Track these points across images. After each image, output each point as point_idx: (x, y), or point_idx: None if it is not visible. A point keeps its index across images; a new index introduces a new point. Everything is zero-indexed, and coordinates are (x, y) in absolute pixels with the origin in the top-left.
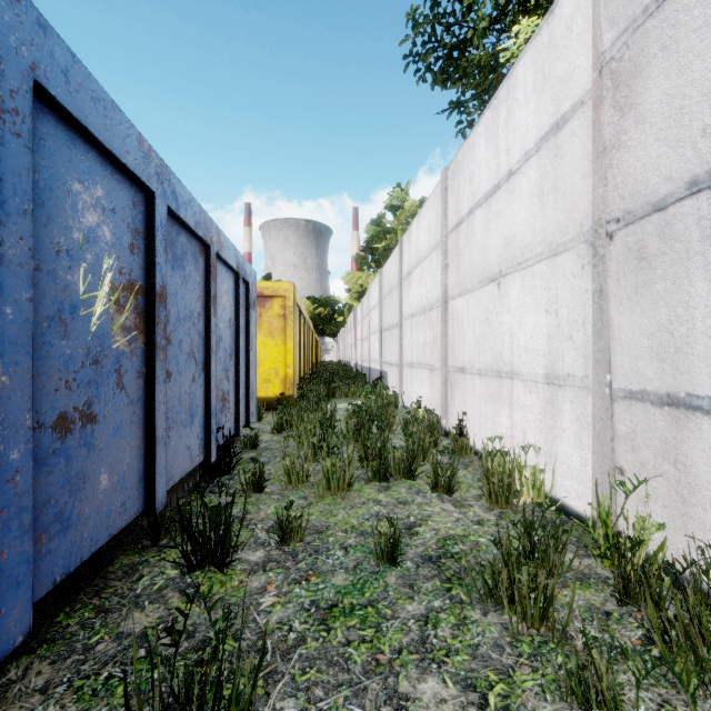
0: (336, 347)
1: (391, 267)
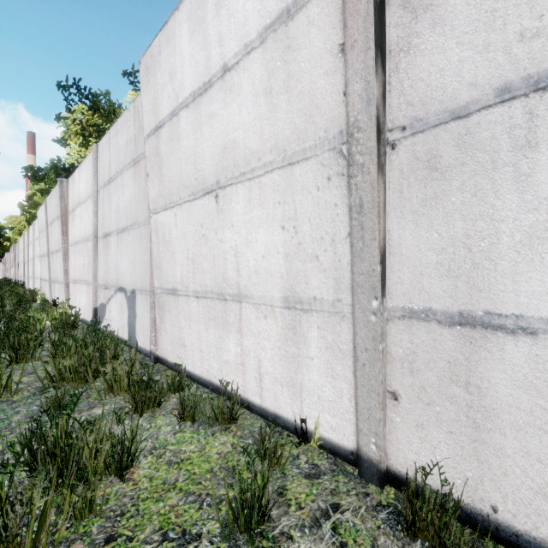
0: (2, 266)
1: (27, 236)
